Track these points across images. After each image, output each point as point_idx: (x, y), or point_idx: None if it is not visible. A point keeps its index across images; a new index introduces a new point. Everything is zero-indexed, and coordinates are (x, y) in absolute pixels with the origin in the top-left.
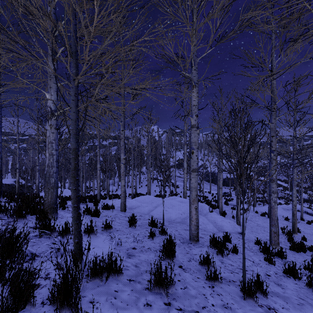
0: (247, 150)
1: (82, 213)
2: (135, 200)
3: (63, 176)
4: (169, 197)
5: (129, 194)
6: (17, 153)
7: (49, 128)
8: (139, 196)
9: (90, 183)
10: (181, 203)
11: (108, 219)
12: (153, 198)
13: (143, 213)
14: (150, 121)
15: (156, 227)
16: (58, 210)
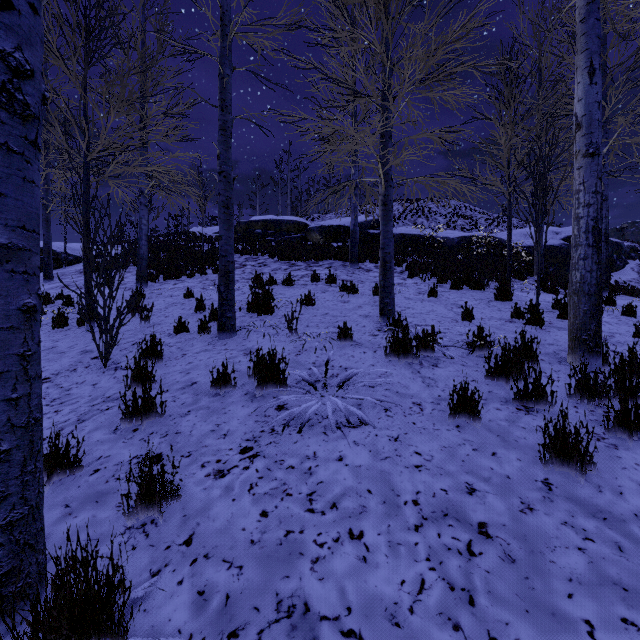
0: (545, 172)
1: None
2: None
3: None
4: None
5: None
6: None
7: None
8: None
9: None
10: None
11: None
12: None
13: None
14: None
15: None
16: None
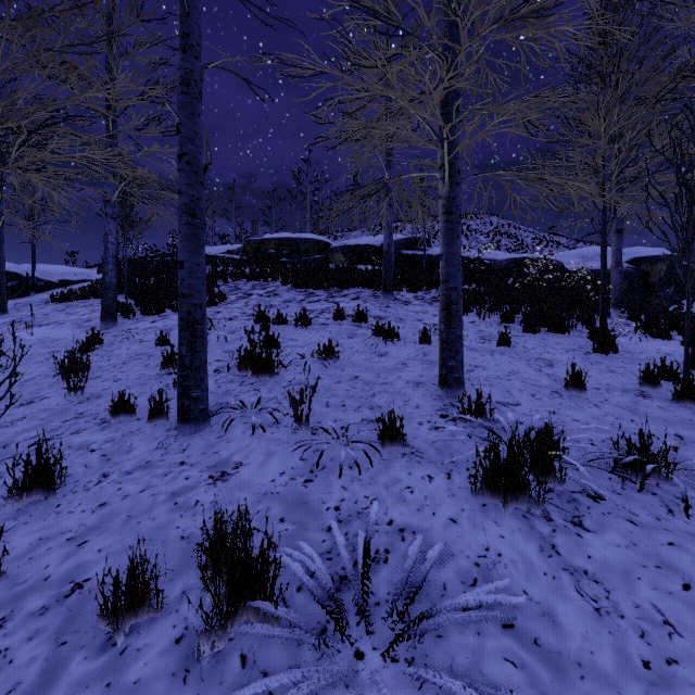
0: None
1: None
2: None
3: None
4: None
5: None
6: None
7: None
8: None
9: None
10: None
11: None
12: None
13: None
14: None
15: None
16: None
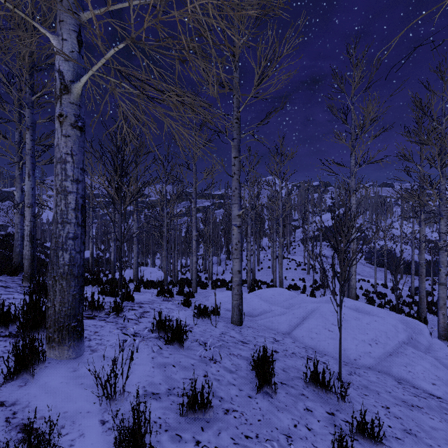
0: None
1: (147, 336)
2: (256, 295)
3: (151, 249)
4: (327, 297)
5: (244, 281)
6: (90, 216)
7: (59, 125)
8: (260, 287)
9: (188, 259)
10: (359, 313)
11: (205, 357)
12: (289, 294)
13: (277, 330)
14: (280, 156)
15: (329, 393)
16: (107, 317)
